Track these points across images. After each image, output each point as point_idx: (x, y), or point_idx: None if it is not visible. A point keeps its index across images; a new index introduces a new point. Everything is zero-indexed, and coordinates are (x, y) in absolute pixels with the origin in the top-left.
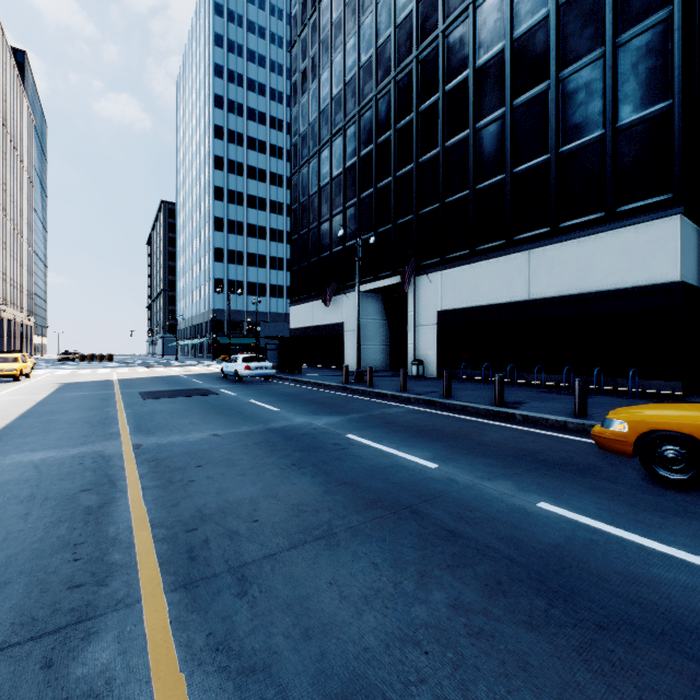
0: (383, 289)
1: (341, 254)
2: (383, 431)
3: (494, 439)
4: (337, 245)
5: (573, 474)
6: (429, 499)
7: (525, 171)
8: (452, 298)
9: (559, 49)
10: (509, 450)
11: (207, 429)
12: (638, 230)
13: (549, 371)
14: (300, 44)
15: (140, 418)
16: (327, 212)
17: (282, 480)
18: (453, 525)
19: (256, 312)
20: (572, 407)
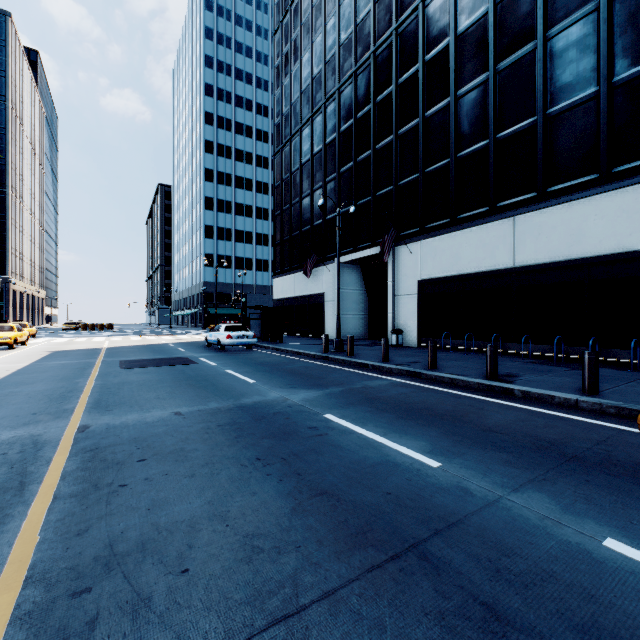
0: (362, 260)
1: (322, 227)
2: (366, 410)
3: (499, 422)
4: (318, 219)
5: (625, 481)
6: (440, 527)
7: (509, 135)
8: (432, 267)
9: (547, 7)
10: (522, 439)
11: (171, 405)
12: (637, 190)
13: (536, 341)
14: (282, 29)
15: (106, 391)
16: (308, 187)
17: (239, 486)
18: (489, 590)
19: (242, 284)
20: (574, 381)
